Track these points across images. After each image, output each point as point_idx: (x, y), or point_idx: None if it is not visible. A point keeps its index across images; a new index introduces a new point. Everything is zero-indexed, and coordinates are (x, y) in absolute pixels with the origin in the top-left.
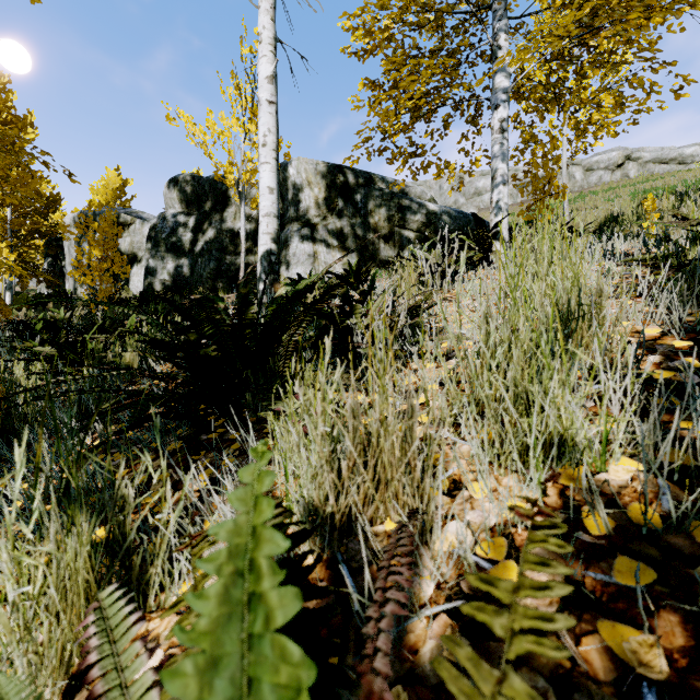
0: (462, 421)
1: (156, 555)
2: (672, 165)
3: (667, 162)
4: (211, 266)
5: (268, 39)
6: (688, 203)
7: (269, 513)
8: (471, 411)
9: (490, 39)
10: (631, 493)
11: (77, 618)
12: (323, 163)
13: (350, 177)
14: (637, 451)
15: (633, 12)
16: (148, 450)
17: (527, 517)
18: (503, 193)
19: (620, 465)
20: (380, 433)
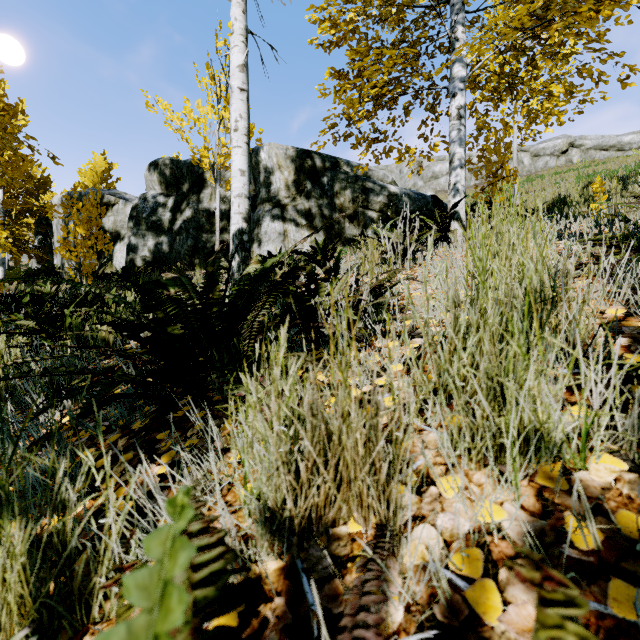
0: (428, 407)
1: (102, 560)
2: (611, 152)
3: (607, 149)
4: (189, 243)
5: (240, 30)
6: (636, 186)
7: (179, 616)
8: (438, 397)
9: (448, 32)
10: (616, 497)
11: (8, 637)
12: (292, 148)
13: (317, 161)
14: (620, 449)
15: (585, 4)
16: (114, 427)
17: (532, 584)
18: (460, 175)
19: (602, 463)
20: (343, 428)
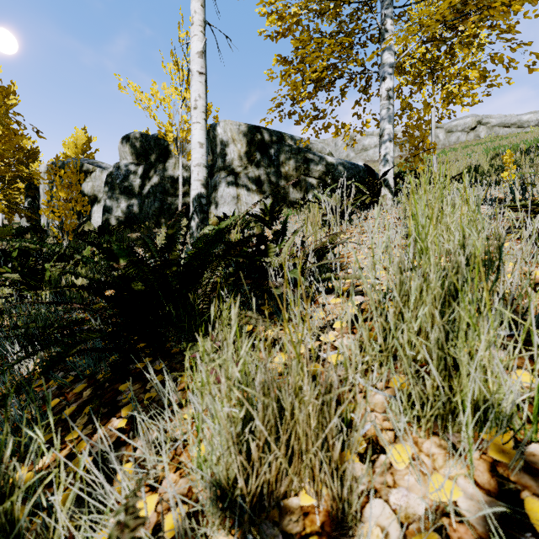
0: (373, 369)
1: (51, 535)
2: (512, 128)
3: (509, 126)
4: (156, 205)
5: (198, 22)
6: None
7: None
8: (383, 359)
9: (379, 24)
10: None
11: None
12: (244, 124)
13: (266, 136)
14: None
15: None
16: (81, 377)
17: None
18: (389, 148)
19: None
20: (294, 400)
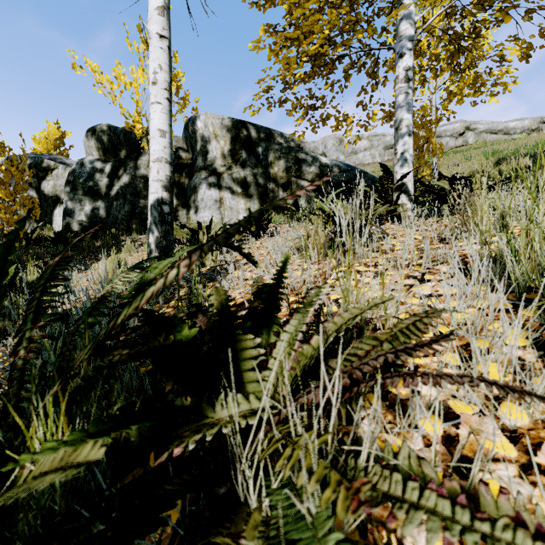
0: None
1: None
2: (499, 135)
3: (496, 132)
4: (126, 208)
5: None
6: None
7: None
8: None
9: None
10: None
11: None
12: (228, 118)
13: (252, 132)
14: None
15: None
16: None
17: None
18: (408, 144)
19: None
20: None
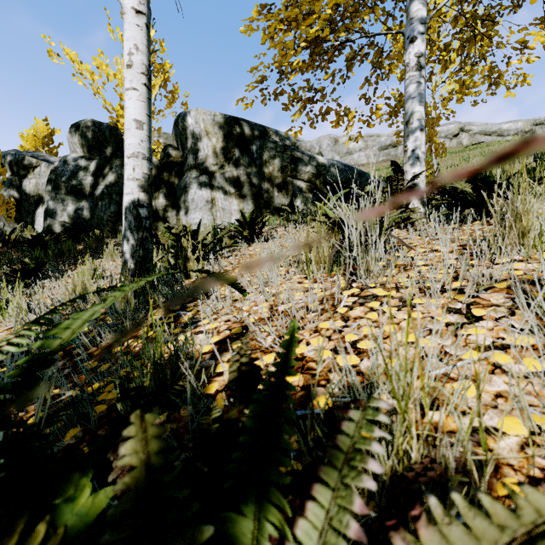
0: None
1: None
2: (493, 137)
3: (490, 134)
4: (111, 209)
5: None
6: None
7: None
8: None
9: None
10: None
11: None
12: (220, 114)
13: (246, 129)
14: None
15: None
16: None
17: None
18: (420, 140)
19: None
20: None
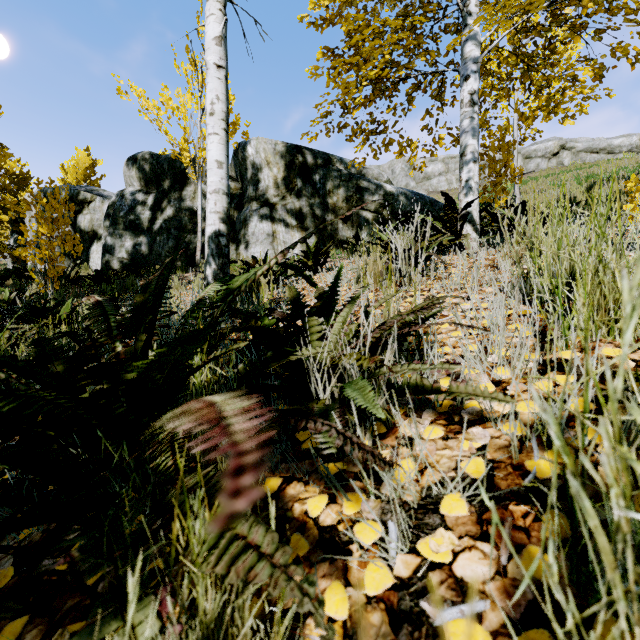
0: None
1: None
2: (601, 155)
3: (598, 152)
4: (170, 244)
5: None
6: None
7: None
8: None
9: (460, 4)
10: None
11: None
12: (282, 143)
13: (309, 158)
14: None
15: None
16: None
17: None
18: (474, 171)
19: None
20: None
